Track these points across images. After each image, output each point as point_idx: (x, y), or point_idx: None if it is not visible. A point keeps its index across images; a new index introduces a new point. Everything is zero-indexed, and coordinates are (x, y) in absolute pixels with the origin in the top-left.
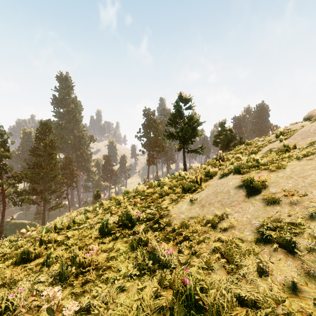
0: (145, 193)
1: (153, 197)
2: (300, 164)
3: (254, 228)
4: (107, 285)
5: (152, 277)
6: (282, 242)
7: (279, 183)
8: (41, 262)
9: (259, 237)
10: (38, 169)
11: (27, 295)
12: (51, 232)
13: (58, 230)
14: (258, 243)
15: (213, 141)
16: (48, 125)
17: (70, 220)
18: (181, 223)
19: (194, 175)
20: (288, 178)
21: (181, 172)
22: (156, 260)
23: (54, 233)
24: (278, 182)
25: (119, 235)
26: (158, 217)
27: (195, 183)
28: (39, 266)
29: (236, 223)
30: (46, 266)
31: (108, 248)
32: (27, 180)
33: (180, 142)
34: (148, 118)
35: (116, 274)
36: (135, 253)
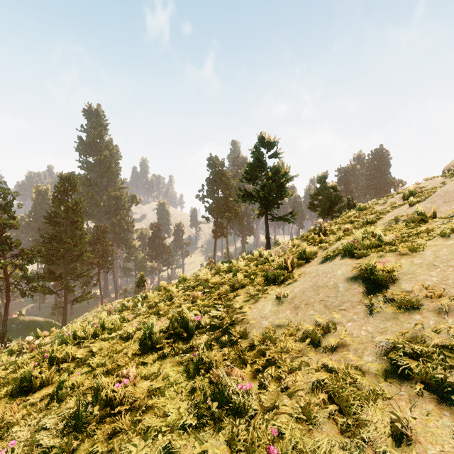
0: (210, 283)
1: (221, 291)
2: (448, 244)
3: (380, 351)
4: (146, 442)
5: (217, 432)
6: (430, 381)
7: (416, 276)
8: (49, 394)
9: (390, 367)
10: (56, 244)
11: (22, 452)
12: (68, 344)
13: (78, 340)
14: (389, 378)
15: (309, 204)
16: (71, 180)
17: (97, 325)
18: (264, 335)
19: (282, 255)
20: (429, 268)
21: (262, 249)
22: (224, 401)
23: (73, 344)
24: (414, 274)
25: (169, 351)
26: (228, 323)
27: (284, 269)
28: (47, 400)
29: (350, 340)
30: (56, 400)
31: (152, 373)
32: (42, 260)
33: (261, 205)
34: (215, 170)
35: (161, 421)
36: (192, 383)
